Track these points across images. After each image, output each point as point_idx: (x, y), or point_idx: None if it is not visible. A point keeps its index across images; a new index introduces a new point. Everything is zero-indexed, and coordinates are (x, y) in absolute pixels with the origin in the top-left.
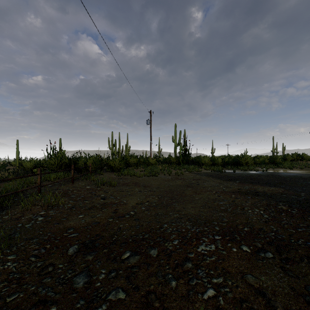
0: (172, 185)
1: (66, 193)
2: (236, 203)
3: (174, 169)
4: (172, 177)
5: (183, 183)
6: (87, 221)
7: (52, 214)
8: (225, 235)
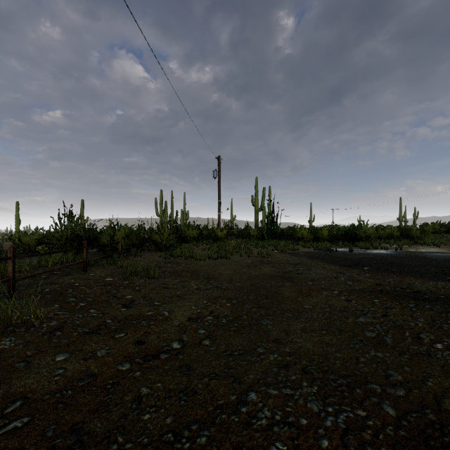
0: (255, 275)
1: (62, 292)
2: (394, 322)
3: (255, 246)
4: (253, 259)
5: (273, 272)
6: (71, 371)
7: (4, 349)
8: (425, 445)
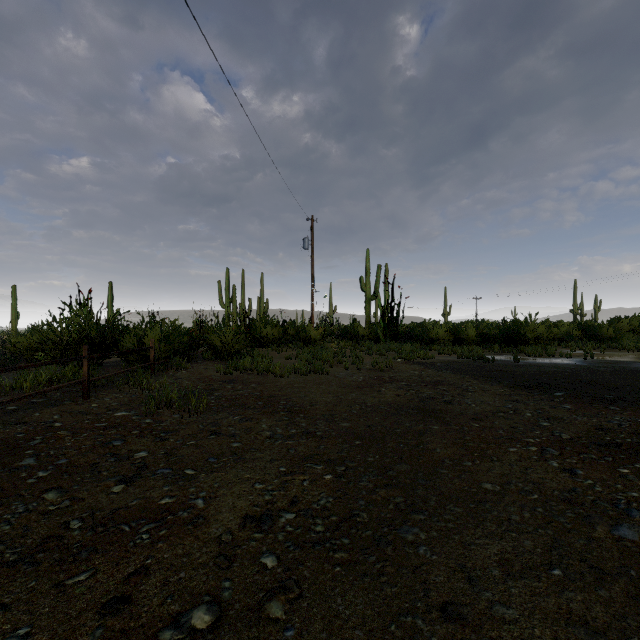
0: (373, 405)
1: (21, 443)
2: None
3: (366, 352)
4: (366, 374)
5: (402, 399)
6: None
7: None
8: None
